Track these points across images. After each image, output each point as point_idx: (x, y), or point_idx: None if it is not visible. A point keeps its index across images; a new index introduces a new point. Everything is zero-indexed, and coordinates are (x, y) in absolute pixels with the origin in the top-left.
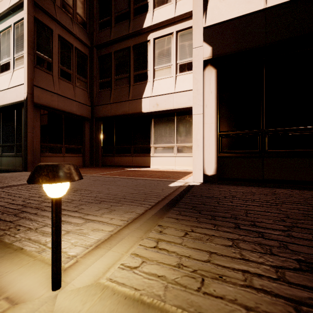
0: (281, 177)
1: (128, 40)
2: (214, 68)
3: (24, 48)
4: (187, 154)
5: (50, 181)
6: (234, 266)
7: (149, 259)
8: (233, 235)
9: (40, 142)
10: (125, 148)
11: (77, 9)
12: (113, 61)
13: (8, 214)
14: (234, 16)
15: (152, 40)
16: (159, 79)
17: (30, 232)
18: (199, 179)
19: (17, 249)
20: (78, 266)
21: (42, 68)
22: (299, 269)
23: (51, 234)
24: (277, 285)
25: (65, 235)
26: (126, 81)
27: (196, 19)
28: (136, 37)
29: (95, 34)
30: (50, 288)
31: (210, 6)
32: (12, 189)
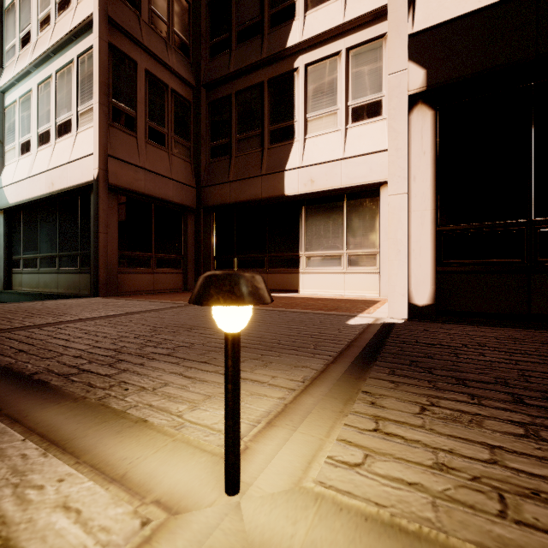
0: None
1: (260, 71)
2: (430, 109)
3: (93, 95)
4: (366, 269)
5: (238, 301)
6: None
7: (375, 451)
8: (518, 417)
9: (118, 249)
10: (254, 258)
11: (174, 25)
12: (233, 110)
13: (99, 364)
14: (471, 9)
15: (303, 67)
16: (315, 137)
17: (145, 393)
18: (401, 313)
19: (137, 420)
20: (253, 455)
21: (120, 126)
22: None
23: (225, 397)
24: None
25: (207, 402)
26: (257, 142)
27: (396, 20)
28: (274, 65)
29: (203, 66)
30: (222, 491)
31: None
32: (88, 324)
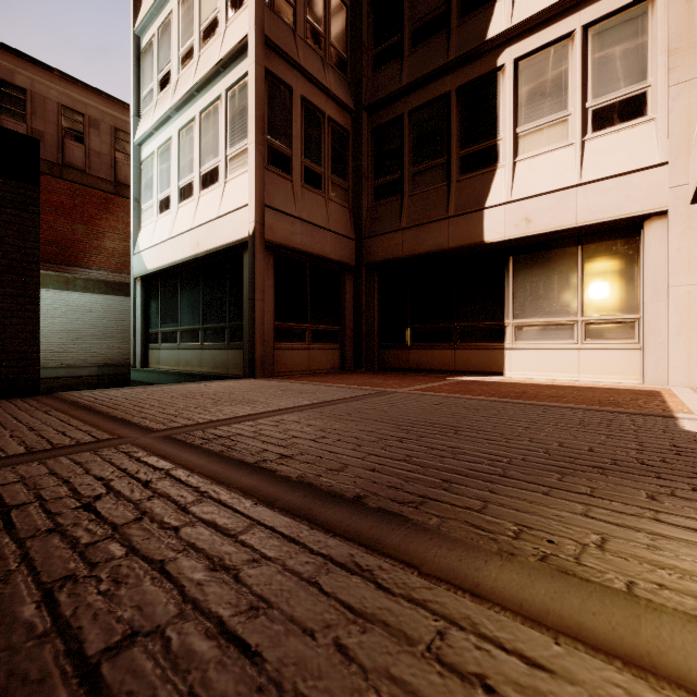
0: None
1: (444, 79)
2: None
3: (248, 134)
4: (616, 343)
5: None
6: None
7: None
8: None
9: (273, 320)
10: (436, 329)
11: (331, 36)
12: (406, 134)
13: (423, 485)
14: None
15: (511, 64)
16: (531, 158)
17: (599, 554)
18: None
19: None
20: None
21: (276, 169)
22: None
23: None
24: None
25: None
26: (440, 174)
27: None
28: (466, 67)
29: (364, 83)
30: None
31: None
32: (302, 416)
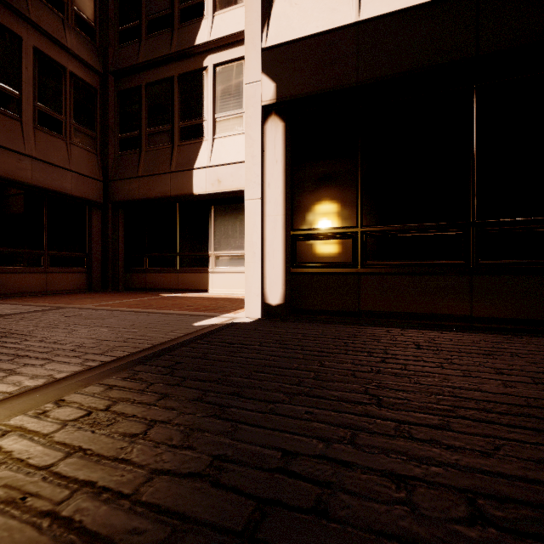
0: (387, 307)
1: (170, 66)
2: (281, 120)
3: None
4: None
5: None
6: (82, 474)
7: None
8: (168, 415)
9: None
10: (165, 257)
11: (75, 3)
12: (143, 102)
13: None
14: (310, 33)
15: (212, 67)
16: (223, 137)
17: None
18: (256, 313)
19: None
20: None
21: None
22: (196, 474)
23: None
24: (107, 509)
25: None
26: (167, 138)
27: (252, 33)
28: (184, 61)
29: (111, 52)
30: None
31: (275, 12)
32: None
